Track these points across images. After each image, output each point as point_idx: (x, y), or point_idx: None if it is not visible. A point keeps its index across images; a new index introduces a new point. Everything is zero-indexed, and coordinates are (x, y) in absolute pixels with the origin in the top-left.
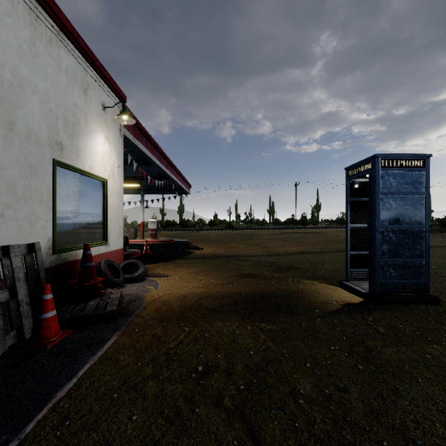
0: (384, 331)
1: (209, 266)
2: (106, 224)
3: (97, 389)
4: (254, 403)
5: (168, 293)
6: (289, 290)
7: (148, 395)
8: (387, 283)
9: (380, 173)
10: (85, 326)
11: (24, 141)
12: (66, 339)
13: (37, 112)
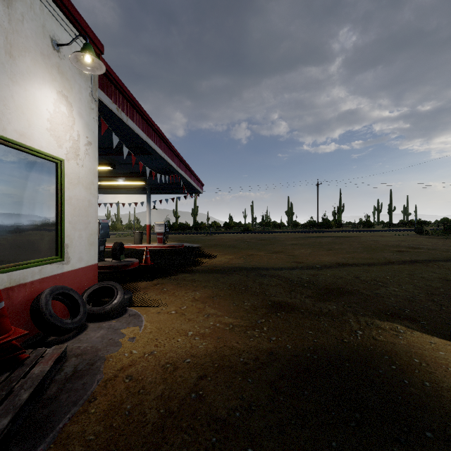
0: None
1: (222, 286)
2: (60, 230)
3: None
4: None
5: (147, 353)
6: (362, 346)
7: None
8: None
9: None
10: None
11: None
12: None
13: None
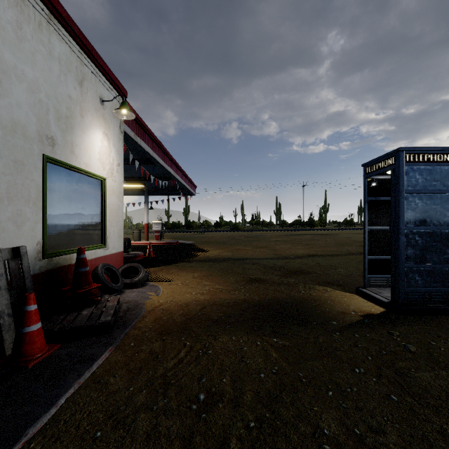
0: (415, 349)
1: (214, 270)
2: (104, 226)
3: (78, 423)
4: (267, 448)
5: (169, 301)
6: (301, 297)
7: (137, 434)
8: (413, 291)
9: (404, 169)
10: (75, 339)
11: (8, 133)
12: (52, 356)
13: (25, 102)
